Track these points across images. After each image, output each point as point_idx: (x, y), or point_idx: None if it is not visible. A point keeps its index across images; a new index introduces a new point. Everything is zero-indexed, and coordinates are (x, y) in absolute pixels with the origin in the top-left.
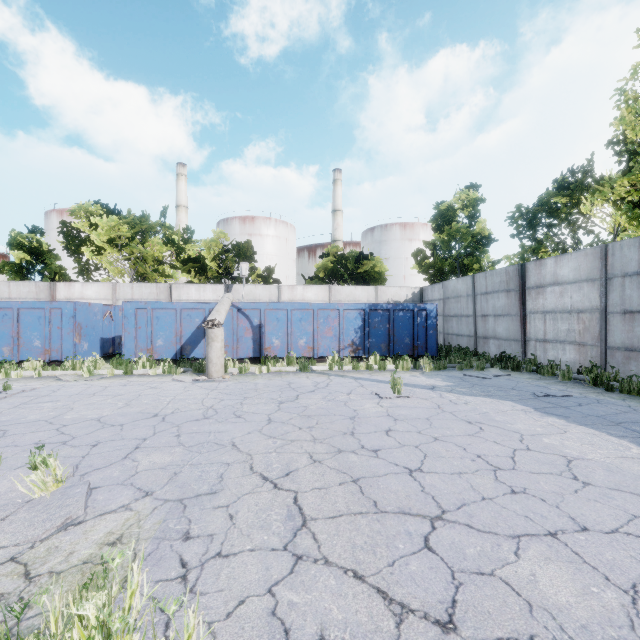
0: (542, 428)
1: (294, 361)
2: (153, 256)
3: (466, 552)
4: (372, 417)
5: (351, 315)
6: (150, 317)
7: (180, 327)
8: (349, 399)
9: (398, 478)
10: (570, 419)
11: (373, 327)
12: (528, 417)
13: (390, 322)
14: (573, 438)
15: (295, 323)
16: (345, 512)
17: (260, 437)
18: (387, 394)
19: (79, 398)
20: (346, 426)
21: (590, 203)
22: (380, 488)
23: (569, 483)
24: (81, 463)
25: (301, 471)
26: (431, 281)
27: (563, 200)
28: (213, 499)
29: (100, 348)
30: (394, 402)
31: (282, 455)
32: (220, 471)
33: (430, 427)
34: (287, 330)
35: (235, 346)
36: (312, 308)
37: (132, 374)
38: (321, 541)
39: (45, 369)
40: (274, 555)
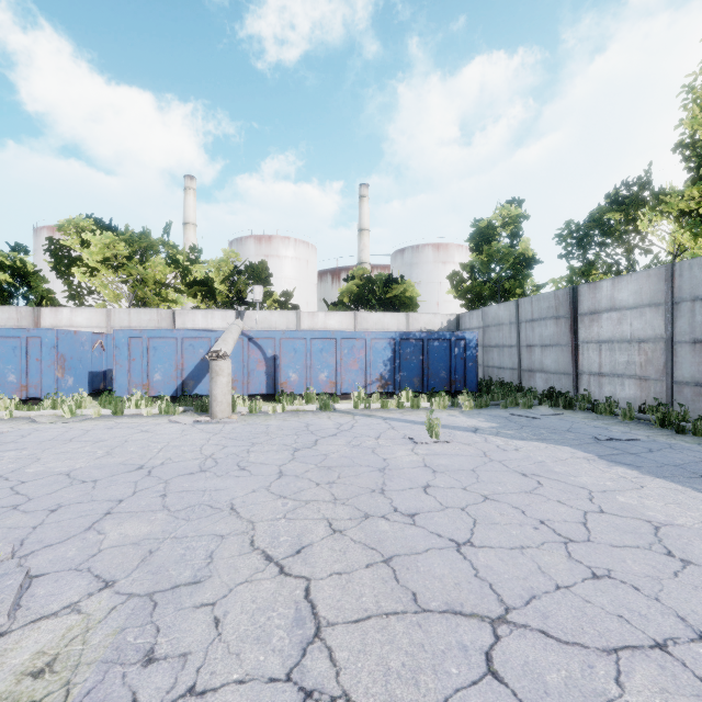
0: (613, 482)
1: (314, 398)
2: (155, 278)
3: (547, 680)
4: (406, 468)
5: (379, 345)
6: (146, 347)
7: (181, 359)
8: (378, 445)
9: (443, 556)
10: (643, 470)
11: (404, 359)
12: (593, 467)
13: (424, 353)
14: (653, 495)
15: (315, 354)
16: (374, 612)
17: (267, 497)
18: (423, 438)
19: (51, 445)
20: (374, 481)
21: (648, 219)
22: (420, 572)
23: (664, 561)
24: (29, 537)
25: (316, 546)
26: (469, 307)
27: (617, 216)
28: (195, 592)
29: (88, 383)
30: (431, 448)
31: (293, 523)
32: (210, 547)
33: (477, 481)
34: (306, 362)
35: (246, 381)
36: (335, 337)
37: (122, 414)
38: (340, 663)
39: (20, 408)
40: (272, 690)
